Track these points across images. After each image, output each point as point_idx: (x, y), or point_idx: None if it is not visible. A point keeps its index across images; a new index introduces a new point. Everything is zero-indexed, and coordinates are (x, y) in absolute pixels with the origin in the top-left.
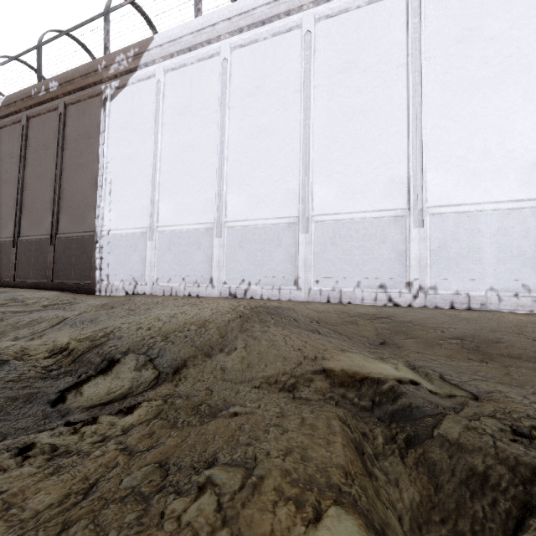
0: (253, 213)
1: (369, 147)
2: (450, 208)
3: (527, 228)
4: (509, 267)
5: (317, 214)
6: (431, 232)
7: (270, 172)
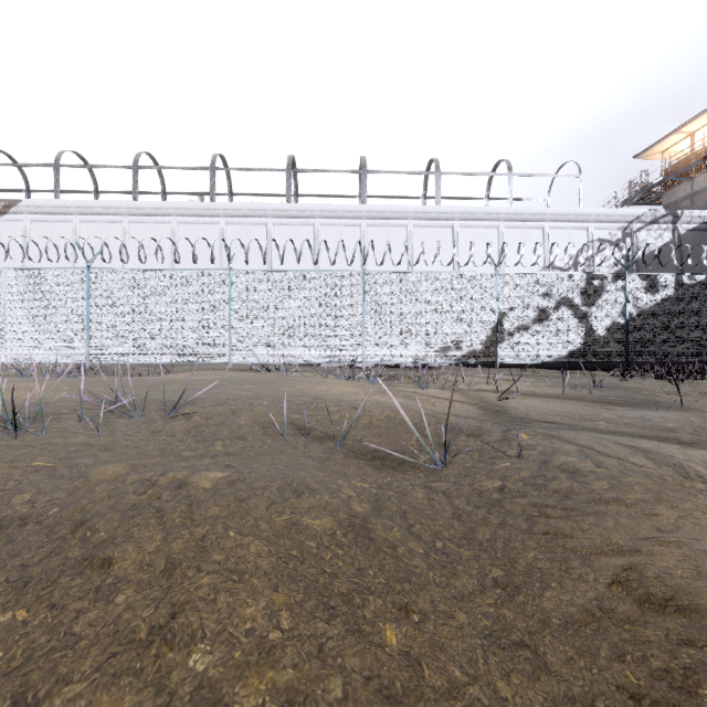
0: None
1: None
2: None
3: None
4: None
5: None
6: None
7: None
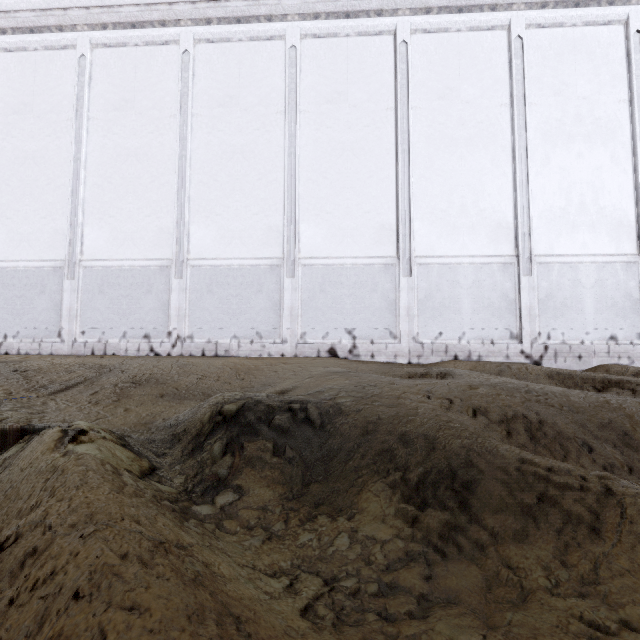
0: (14, 253)
1: (142, 194)
2: (207, 261)
3: (262, 283)
4: (248, 317)
5: (88, 259)
6: (191, 283)
7: (36, 206)
